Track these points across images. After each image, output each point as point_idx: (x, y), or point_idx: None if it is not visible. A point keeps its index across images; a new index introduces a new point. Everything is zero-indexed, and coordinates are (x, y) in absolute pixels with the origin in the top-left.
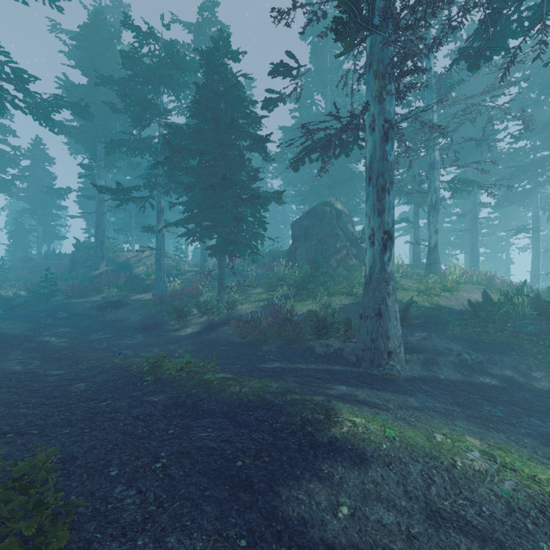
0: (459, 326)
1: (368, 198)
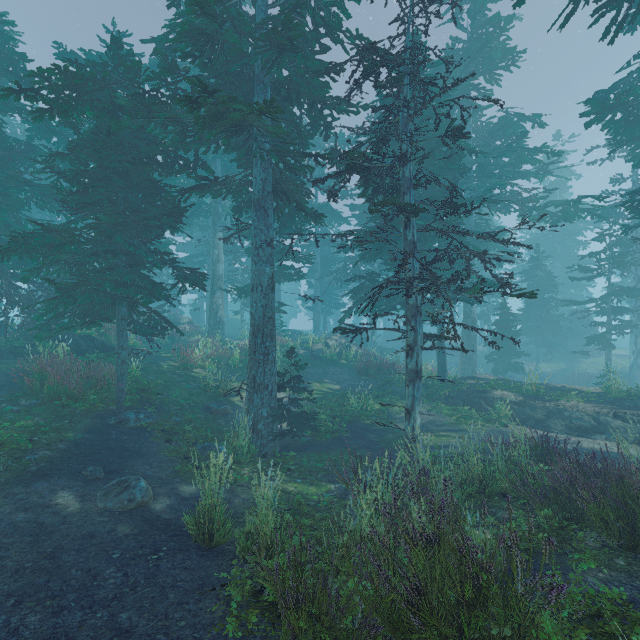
0: None
1: (632, 338)
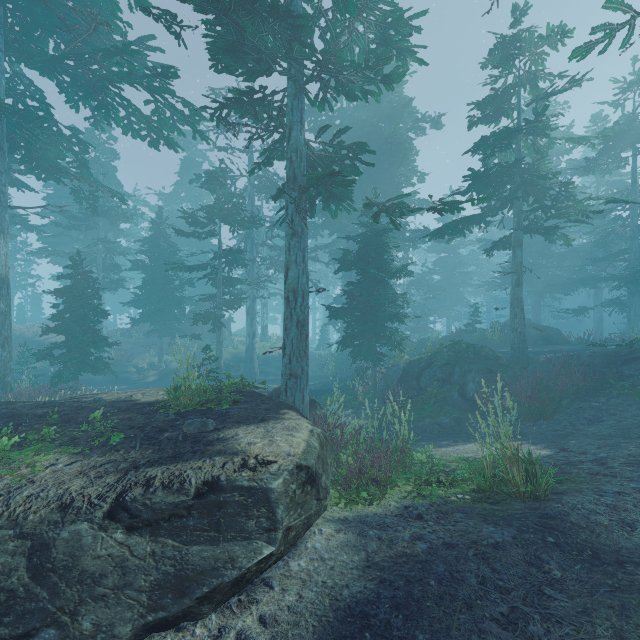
0: (275, 363)
1: (247, 321)
